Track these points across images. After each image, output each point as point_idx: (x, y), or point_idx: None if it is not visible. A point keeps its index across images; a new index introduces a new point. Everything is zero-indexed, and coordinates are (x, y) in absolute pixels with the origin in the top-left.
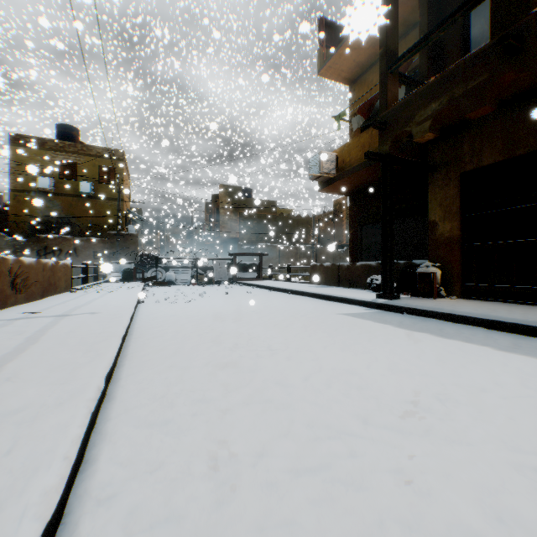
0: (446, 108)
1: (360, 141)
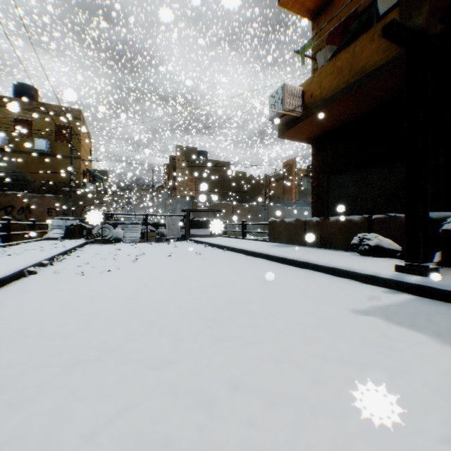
0: None
1: (336, 65)
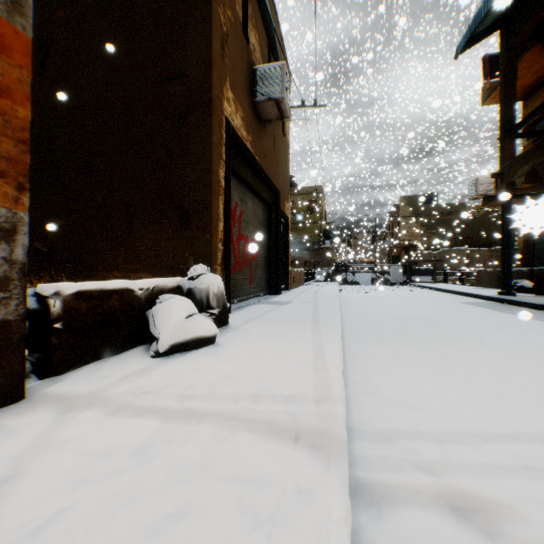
0: (532, 169)
1: None
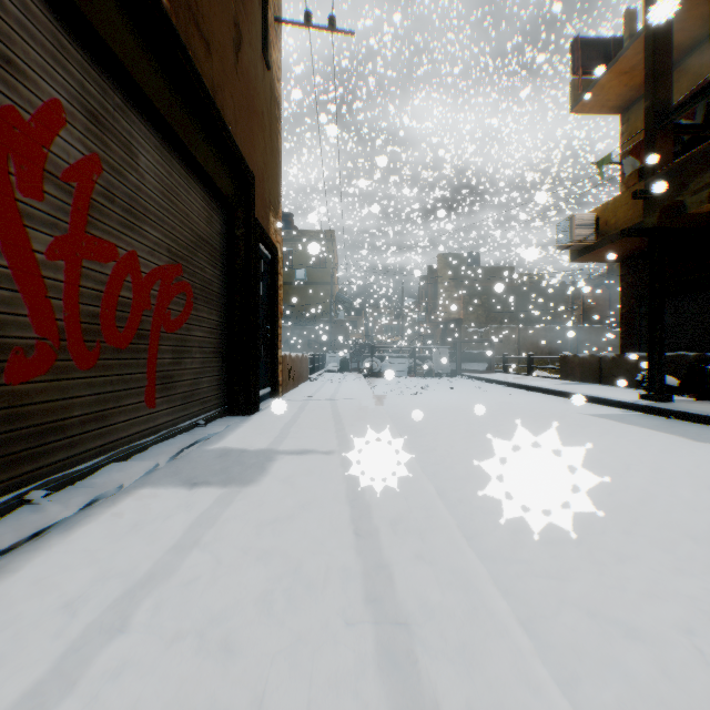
0: None
1: (629, 197)
